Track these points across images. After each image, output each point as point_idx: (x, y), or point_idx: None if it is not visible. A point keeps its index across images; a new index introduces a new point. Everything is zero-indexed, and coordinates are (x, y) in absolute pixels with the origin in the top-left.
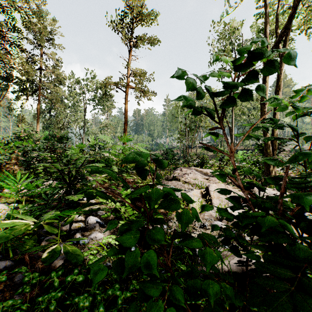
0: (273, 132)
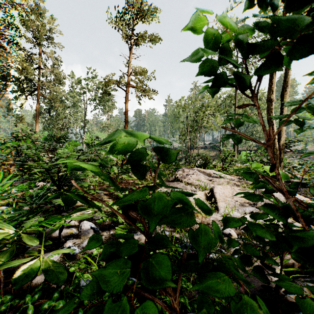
0: (280, 131)
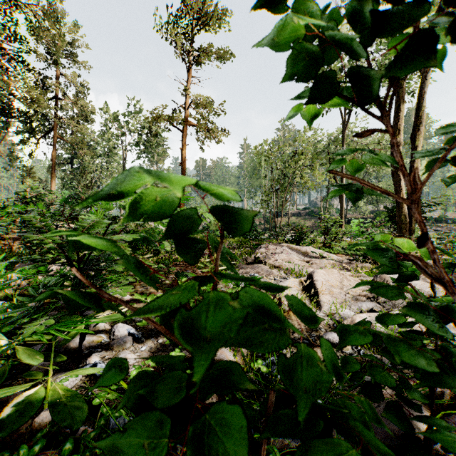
0: None
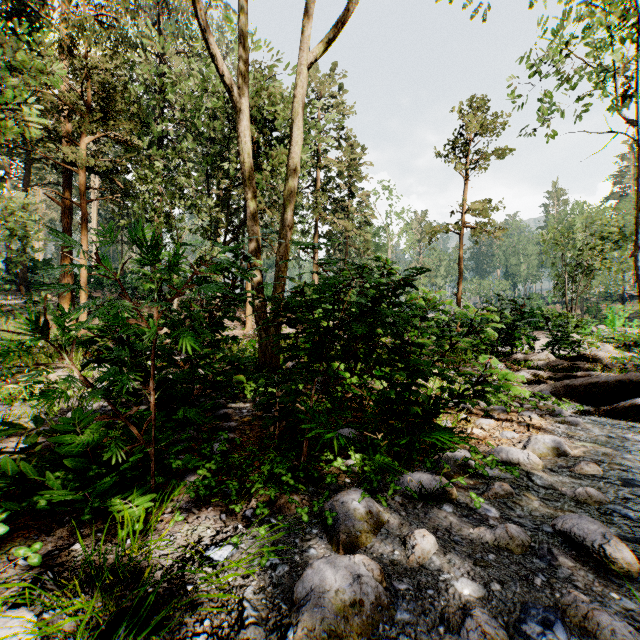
0: None
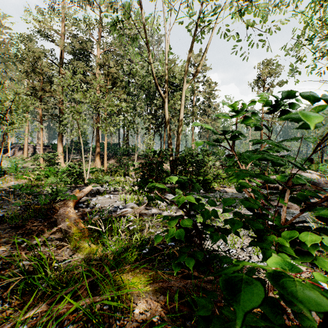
0: None
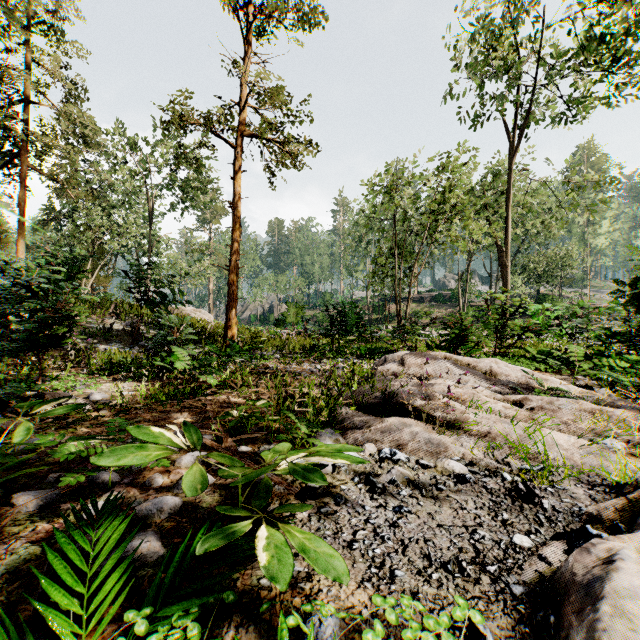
0: None
